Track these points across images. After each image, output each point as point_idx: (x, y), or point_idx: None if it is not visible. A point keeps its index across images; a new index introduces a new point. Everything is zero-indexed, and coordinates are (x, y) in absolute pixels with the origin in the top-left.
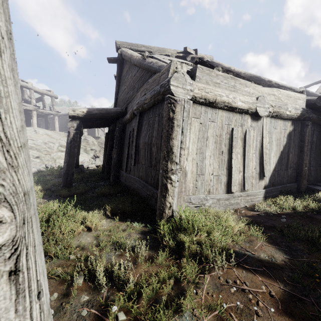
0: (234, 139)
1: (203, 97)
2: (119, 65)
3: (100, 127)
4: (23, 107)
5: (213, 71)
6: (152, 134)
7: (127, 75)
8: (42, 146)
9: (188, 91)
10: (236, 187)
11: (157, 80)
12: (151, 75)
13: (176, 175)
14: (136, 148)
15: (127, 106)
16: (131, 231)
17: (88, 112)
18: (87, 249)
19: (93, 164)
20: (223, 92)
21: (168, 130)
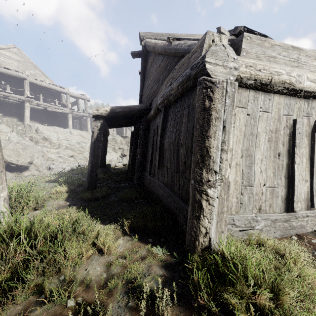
0: (298, 135)
1: (252, 77)
2: (143, 59)
3: (125, 126)
4: (61, 110)
5: (267, 40)
6: (179, 131)
7: (151, 68)
8: (76, 146)
9: (231, 69)
10: (301, 204)
11: (186, 63)
12: (178, 60)
13: (214, 189)
14: (160, 148)
15: (151, 102)
16: (152, 262)
17: (111, 111)
18: (92, 287)
19: (120, 163)
20: (282, 68)
21: (203, 125)
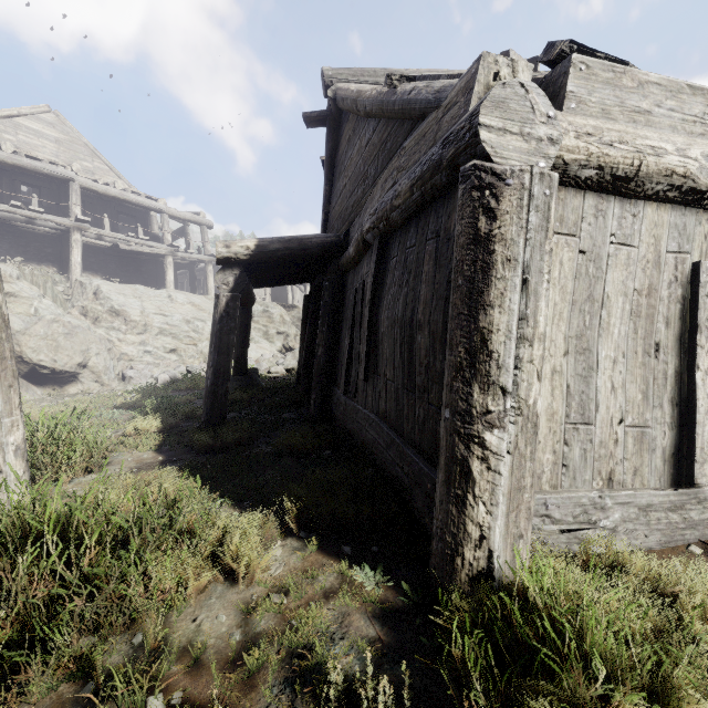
0: (705, 302)
1: (593, 161)
2: (330, 131)
3: (291, 284)
4: (150, 249)
5: (628, 72)
6: (415, 293)
7: (350, 149)
8: (182, 327)
9: (542, 142)
10: None
11: (431, 133)
12: (411, 128)
13: (502, 431)
14: (369, 333)
15: (350, 227)
16: (349, 605)
17: (258, 248)
18: (208, 665)
19: (279, 365)
20: (665, 138)
21: (473, 277)
